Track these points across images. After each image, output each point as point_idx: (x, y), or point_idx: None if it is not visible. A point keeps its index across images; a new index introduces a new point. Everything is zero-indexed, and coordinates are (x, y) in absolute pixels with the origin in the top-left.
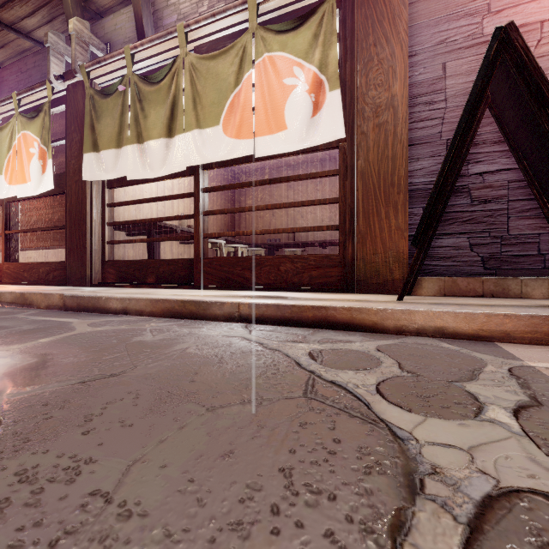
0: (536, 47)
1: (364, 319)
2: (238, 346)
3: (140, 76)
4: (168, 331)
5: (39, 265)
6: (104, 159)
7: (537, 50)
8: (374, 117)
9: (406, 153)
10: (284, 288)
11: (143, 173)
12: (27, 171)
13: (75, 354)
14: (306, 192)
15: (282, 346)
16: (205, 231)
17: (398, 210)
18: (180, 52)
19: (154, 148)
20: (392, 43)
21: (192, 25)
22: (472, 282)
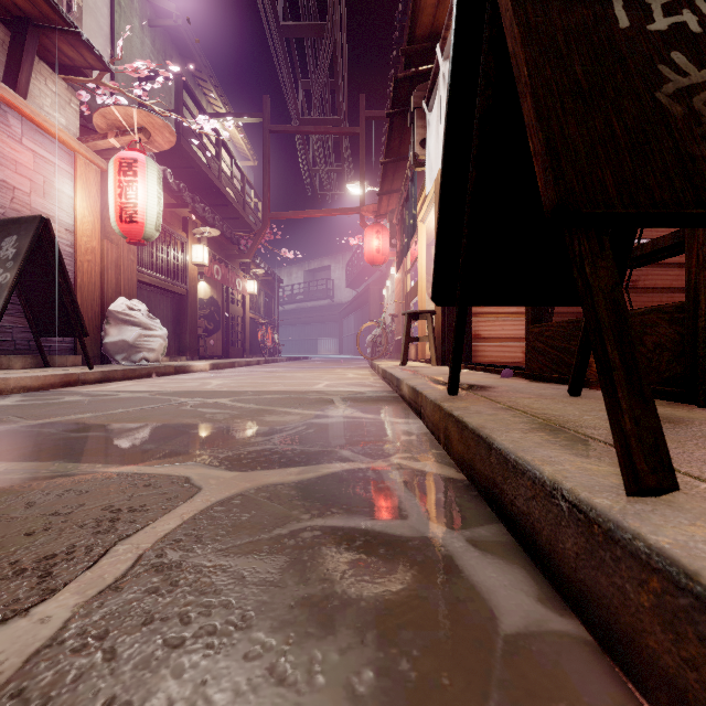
0: (12, 202)
1: None
2: None
3: None
4: None
5: None
6: None
7: (12, 204)
8: None
9: None
10: None
11: None
12: None
13: None
14: None
15: None
16: None
17: None
18: None
19: None
20: None
21: None
22: None
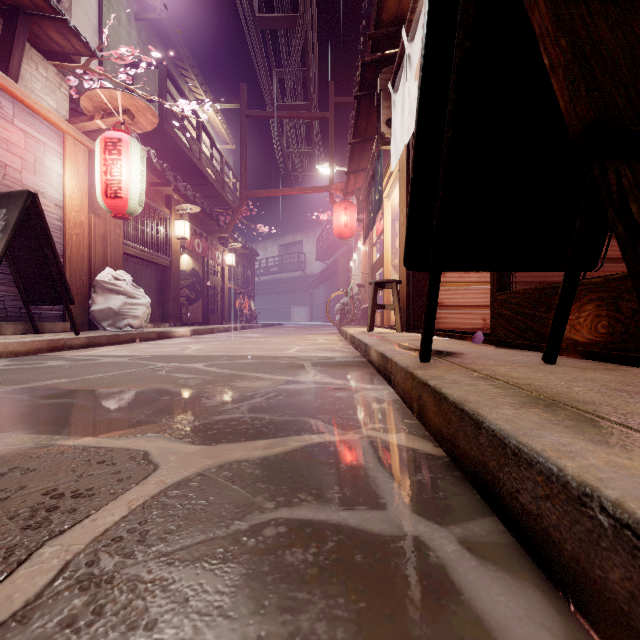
0: (3, 178)
1: None
2: None
3: None
4: None
5: None
6: None
7: (4, 180)
8: None
9: None
10: None
11: None
12: None
13: None
14: None
15: None
16: None
17: None
18: None
19: None
20: None
21: None
22: None
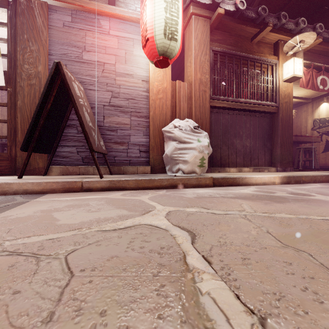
0: (102, 72)
1: None
2: None
3: None
4: None
5: None
6: None
7: (102, 73)
8: (28, 80)
9: None
10: None
11: None
12: None
13: None
14: None
15: None
16: None
17: None
18: None
19: None
20: (38, 44)
21: None
22: (75, 168)
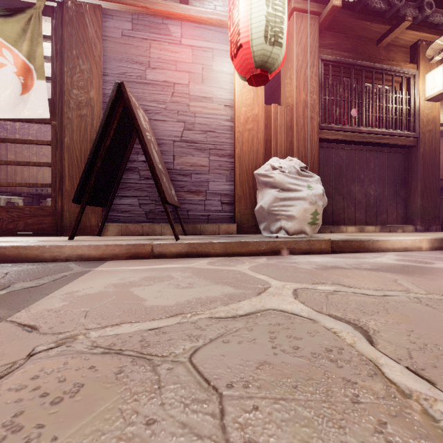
0: (172, 96)
1: (29, 254)
2: None
3: None
4: None
5: None
6: None
7: (172, 98)
8: (77, 109)
9: None
10: None
11: None
12: None
13: None
14: None
15: None
16: None
17: None
18: None
19: None
20: (90, 61)
21: None
22: (137, 227)
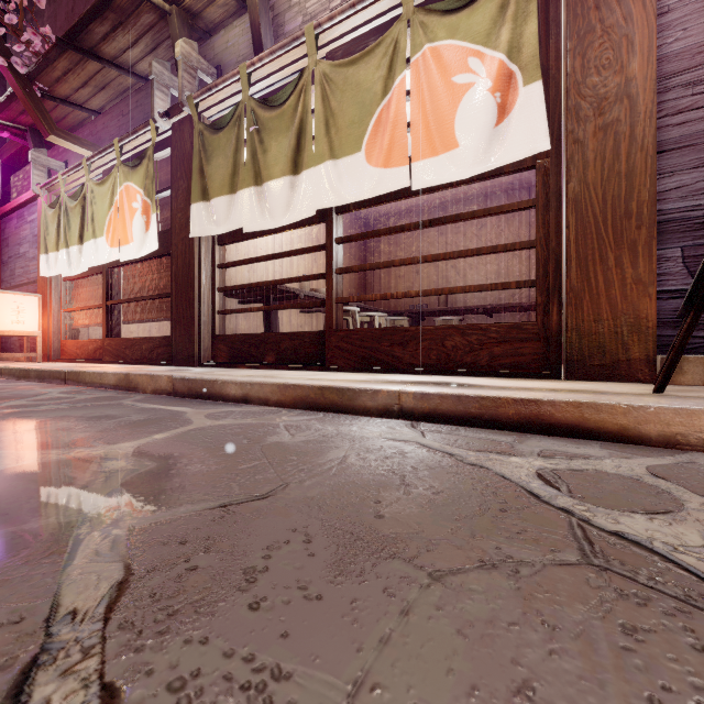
0: None
1: (603, 421)
2: (418, 456)
3: (258, 100)
4: (309, 429)
5: (142, 341)
6: (215, 208)
7: None
8: (596, 116)
9: (651, 164)
10: (451, 371)
11: (262, 223)
12: (129, 230)
13: (202, 459)
14: (464, 240)
15: (486, 461)
16: (339, 294)
17: (637, 253)
18: (309, 62)
19: (276, 190)
20: None
21: (324, 23)
22: None
